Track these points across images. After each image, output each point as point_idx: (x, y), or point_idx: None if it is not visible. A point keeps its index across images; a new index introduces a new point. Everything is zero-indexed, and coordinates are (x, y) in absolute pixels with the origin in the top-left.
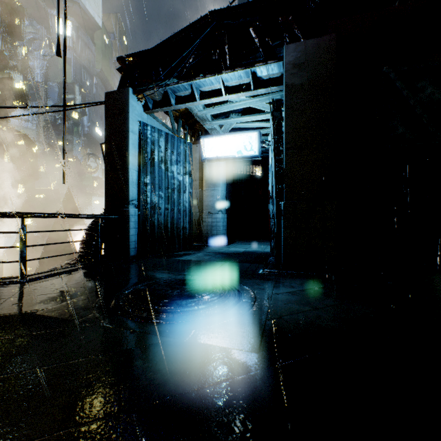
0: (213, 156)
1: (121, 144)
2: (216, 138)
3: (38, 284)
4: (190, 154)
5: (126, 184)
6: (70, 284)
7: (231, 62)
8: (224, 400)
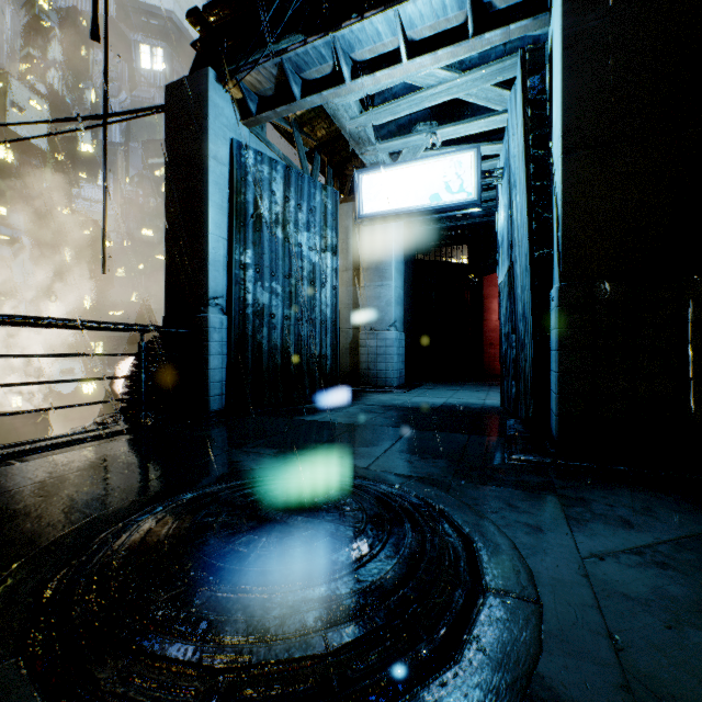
0: (379, 210)
1: (194, 184)
2: (386, 173)
3: None
4: (334, 212)
5: (202, 264)
6: (26, 485)
7: None
8: None
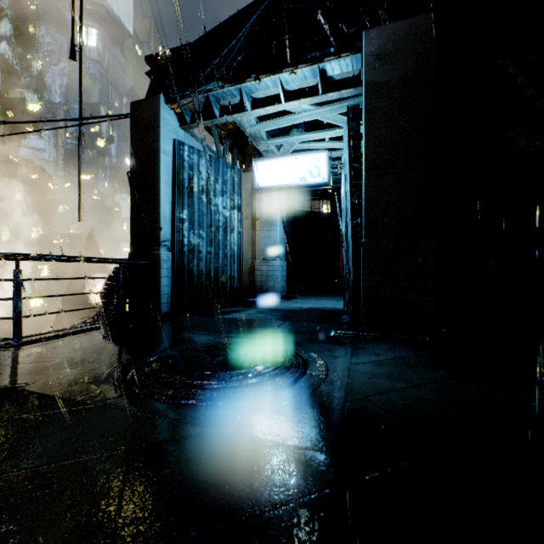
0: (269, 185)
1: (150, 168)
2: (273, 162)
3: (35, 348)
4: (239, 183)
5: (156, 220)
6: (78, 349)
7: (292, 57)
8: (284, 540)
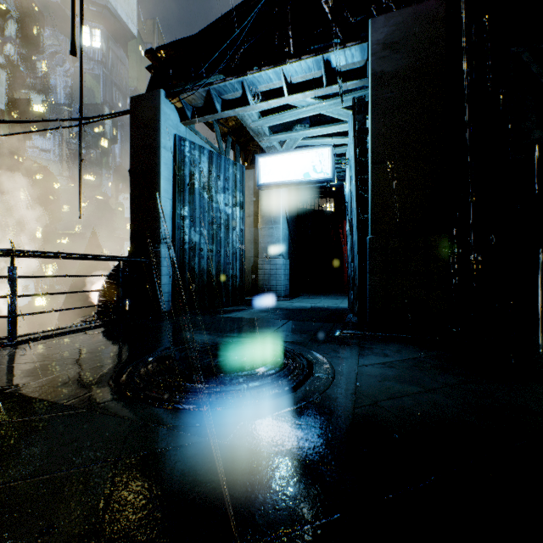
0: (271, 181)
1: (150, 164)
2: (276, 157)
3: (30, 347)
4: (242, 180)
5: (157, 216)
6: (73, 349)
7: (295, 48)
8: None
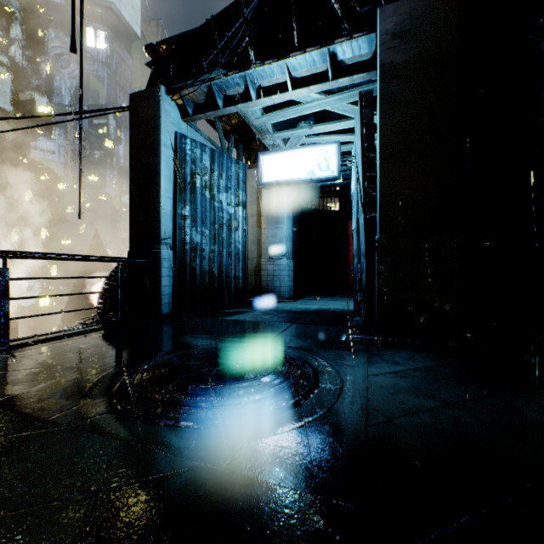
0: (275, 180)
1: (150, 162)
2: (279, 155)
3: (22, 353)
4: (244, 179)
5: (157, 216)
6: (66, 354)
7: (300, 40)
8: None
